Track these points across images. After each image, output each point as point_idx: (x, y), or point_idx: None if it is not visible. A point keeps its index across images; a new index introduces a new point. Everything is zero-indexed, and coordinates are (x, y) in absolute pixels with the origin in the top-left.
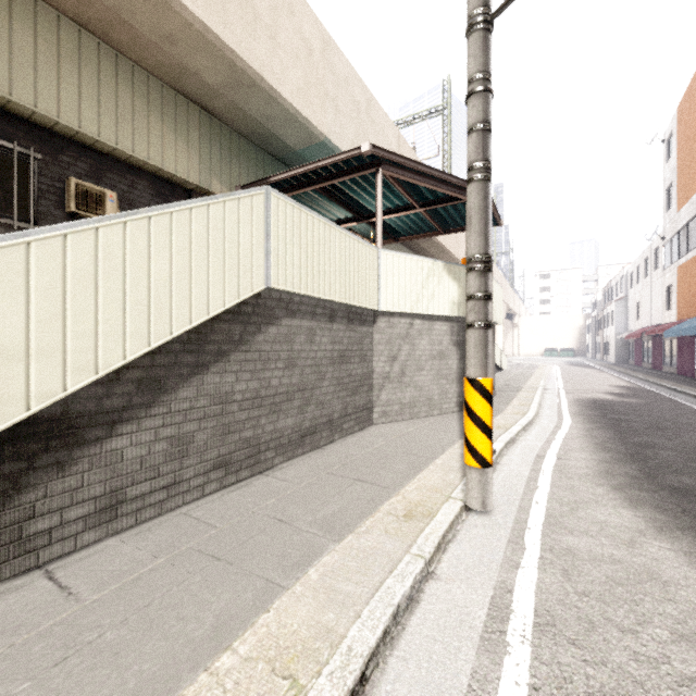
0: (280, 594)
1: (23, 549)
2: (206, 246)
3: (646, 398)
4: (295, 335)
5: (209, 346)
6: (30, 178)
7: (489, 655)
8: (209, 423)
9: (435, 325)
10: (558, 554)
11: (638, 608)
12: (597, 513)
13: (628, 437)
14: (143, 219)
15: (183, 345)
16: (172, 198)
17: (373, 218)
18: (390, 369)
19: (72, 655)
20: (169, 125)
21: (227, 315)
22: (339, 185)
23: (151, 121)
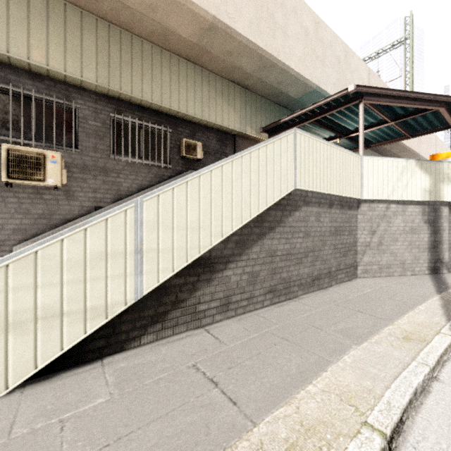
0: (329, 364)
1: (196, 317)
2: (265, 168)
3: None
4: (309, 217)
5: (265, 223)
6: (167, 142)
7: None
8: (265, 267)
9: (408, 208)
10: None
11: None
12: None
13: None
14: (239, 158)
15: (254, 223)
16: (225, 141)
17: (351, 134)
18: (371, 240)
19: (234, 366)
20: (225, 101)
21: (274, 206)
22: (328, 116)
23: (217, 100)
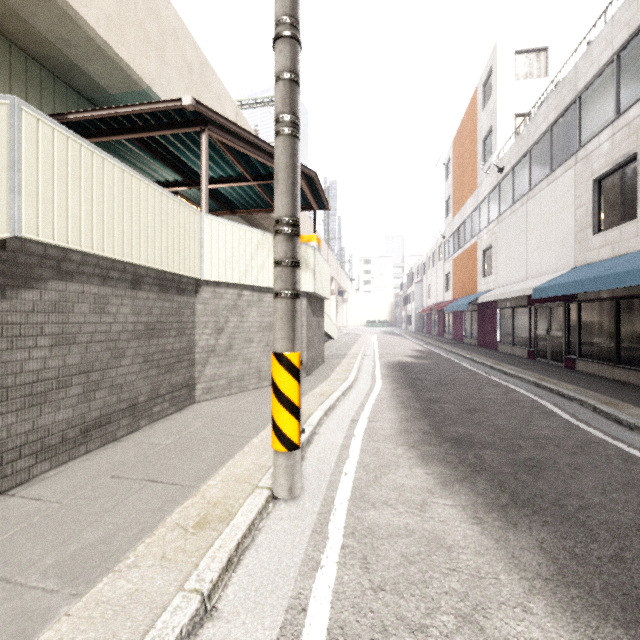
0: None
1: None
2: None
3: (434, 359)
4: (73, 303)
5: None
6: None
7: None
8: None
9: (265, 297)
10: (360, 536)
11: (428, 590)
12: (397, 477)
13: (422, 394)
14: None
15: None
16: None
17: None
18: (216, 342)
19: None
20: None
21: None
22: (162, 140)
23: None
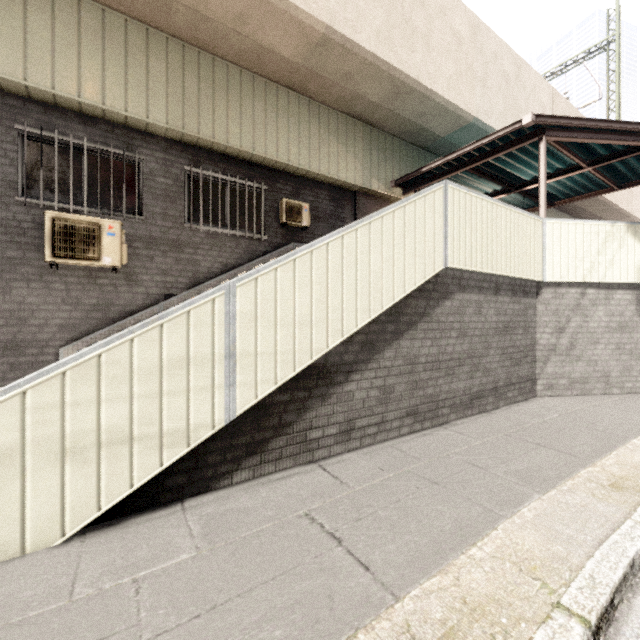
0: (501, 520)
1: (306, 448)
2: (403, 238)
3: None
4: (465, 308)
5: (403, 317)
6: (261, 204)
7: None
8: (403, 379)
9: (614, 294)
10: None
11: None
12: None
13: None
14: (366, 224)
15: (387, 317)
16: (342, 200)
17: (526, 186)
18: (557, 341)
19: (363, 518)
20: (341, 143)
21: (415, 293)
22: (492, 161)
23: (330, 144)
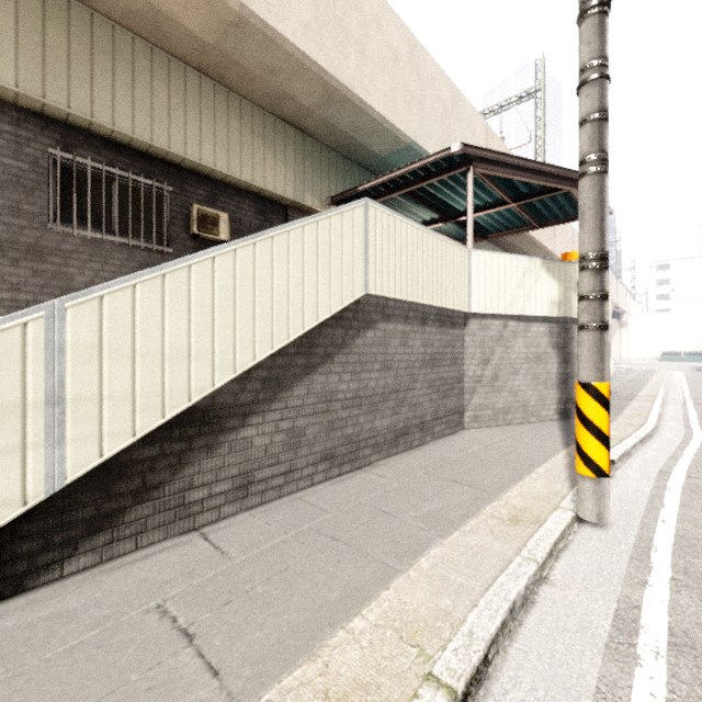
0: (396, 576)
1: (185, 513)
2: (315, 258)
3: None
4: (390, 338)
5: (317, 349)
6: (165, 208)
7: (618, 663)
8: (317, 419)
9: (532, 327)
10: (694, 577)
11: None
12: None
13: None
14: (267, 239)
15: (296, 348)
16: (271, 214)
17: (460, 217)
18: (482, 372)
19: (235, 599)
20: (269, 148)
21: (332, 321)
22: (427, 187)
23: (255, 146)
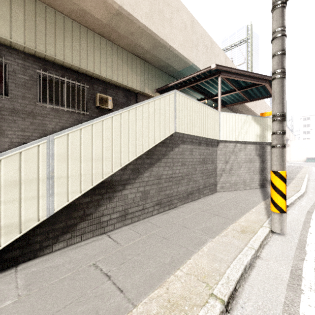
0: (193, 254)
1: (100, 226)
2: (154, 117)
3: None
4: (185, 151)
5: (154, 156)
6: (85, 95)
7: (293, 292)
8: (154, 187)
9: (247, 146)
10: None
11: None
12: None
13: None
14: (134, 108)
15: (145, 156)
16: (130, 97)
17: (214, 97)
18: (225, 167)
19: (125, 262)
20: (129, 68)
21: (160, 144)
22: (199, 84)
23: (123, 67)
